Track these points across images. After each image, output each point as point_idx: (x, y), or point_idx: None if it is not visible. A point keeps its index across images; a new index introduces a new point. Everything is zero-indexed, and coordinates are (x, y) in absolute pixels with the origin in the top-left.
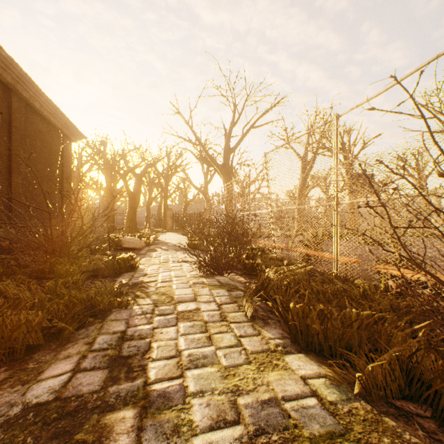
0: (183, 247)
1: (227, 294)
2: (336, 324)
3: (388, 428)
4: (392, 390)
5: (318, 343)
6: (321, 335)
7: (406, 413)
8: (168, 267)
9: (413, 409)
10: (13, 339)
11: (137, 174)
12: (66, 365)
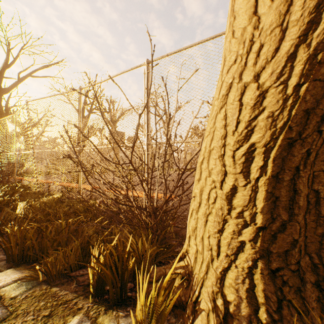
0: None
1: None
2: (50, 235)
3: (51, 294)
4: (72, 266)
5: (35, 254)
6: (37, 247)
7: (74, 278)
8: None
9: (81, 273)
10: None
11: None
12: None
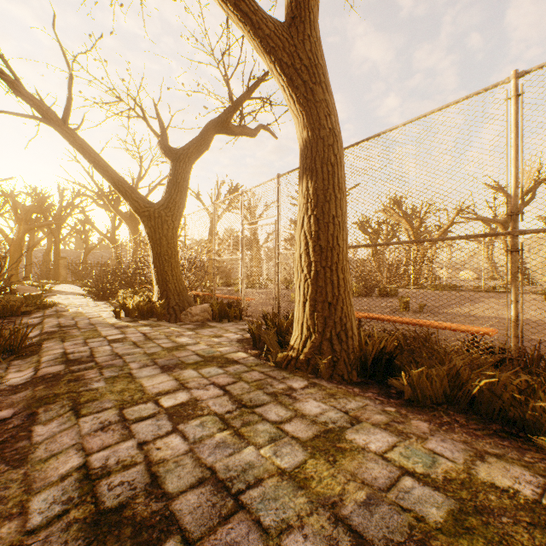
0: (82, 293)
1: (105, 303)
2: None
3: None
4: None
5: None
6: None
7: None
8: (71, 300)
9: None
10: (12, 311)
11: (20, 218)
12: (39, 314)
